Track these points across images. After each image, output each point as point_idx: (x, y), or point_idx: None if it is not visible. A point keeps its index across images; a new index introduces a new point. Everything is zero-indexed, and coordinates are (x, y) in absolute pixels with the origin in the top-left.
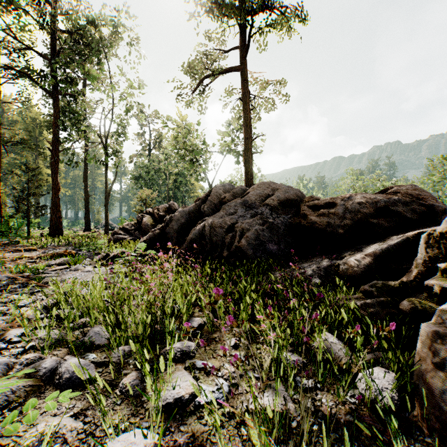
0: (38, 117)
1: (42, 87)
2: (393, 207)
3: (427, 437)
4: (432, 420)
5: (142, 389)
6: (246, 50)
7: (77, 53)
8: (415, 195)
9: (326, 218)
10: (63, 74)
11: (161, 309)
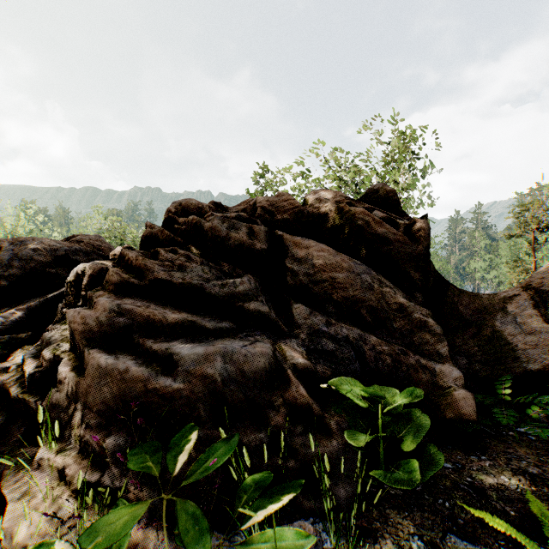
0: None
1: None
2: (74, 256)
3: None
4: None
5: None
6: None
7: None
8: (97, 246)
9: None
10: None
11: None
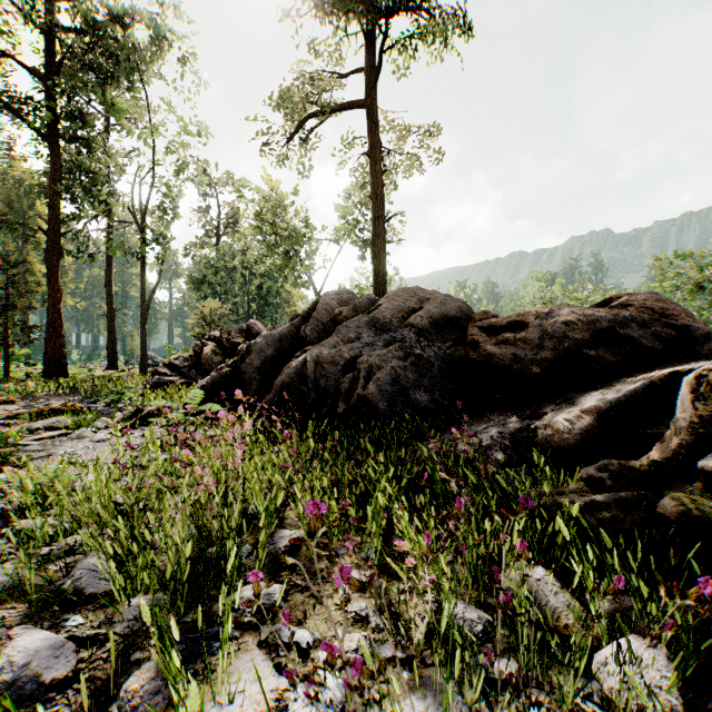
0: (27, 178)
1: (31, 125)
2: (622, 329)
3: None
4: None
5: (169, 698)
6: (376, 75)
7: (91, 69)
8: (658, 309)
9: (511, 347)
10: (67, 104)
11: (219, 520)
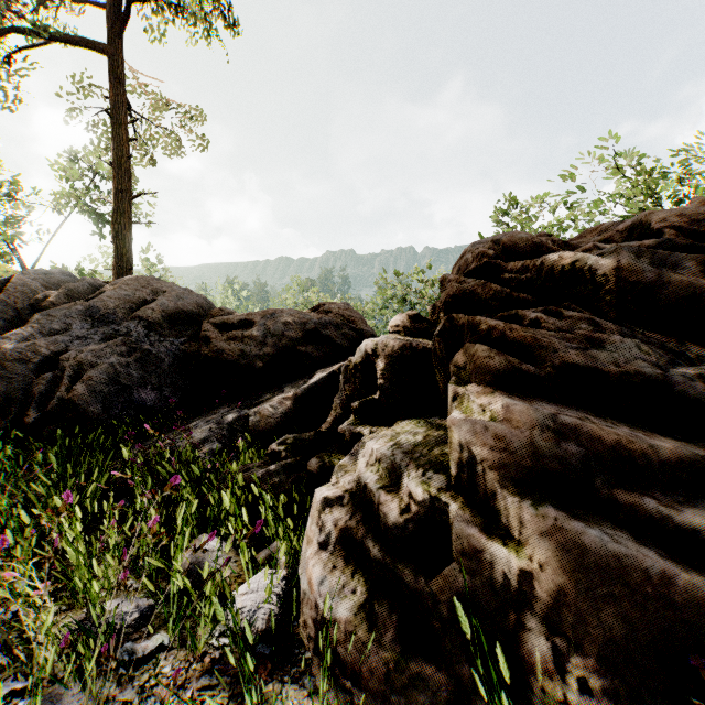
0: None
1: None
2: (324, 330)
3: (308, 651)
4: (310, 626)
5: None
6: (117, 24)
7: None
8: (347, 316)
9: (240, 344)
10: None
11: None
